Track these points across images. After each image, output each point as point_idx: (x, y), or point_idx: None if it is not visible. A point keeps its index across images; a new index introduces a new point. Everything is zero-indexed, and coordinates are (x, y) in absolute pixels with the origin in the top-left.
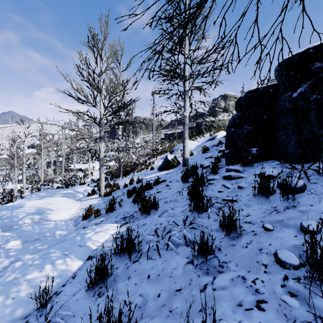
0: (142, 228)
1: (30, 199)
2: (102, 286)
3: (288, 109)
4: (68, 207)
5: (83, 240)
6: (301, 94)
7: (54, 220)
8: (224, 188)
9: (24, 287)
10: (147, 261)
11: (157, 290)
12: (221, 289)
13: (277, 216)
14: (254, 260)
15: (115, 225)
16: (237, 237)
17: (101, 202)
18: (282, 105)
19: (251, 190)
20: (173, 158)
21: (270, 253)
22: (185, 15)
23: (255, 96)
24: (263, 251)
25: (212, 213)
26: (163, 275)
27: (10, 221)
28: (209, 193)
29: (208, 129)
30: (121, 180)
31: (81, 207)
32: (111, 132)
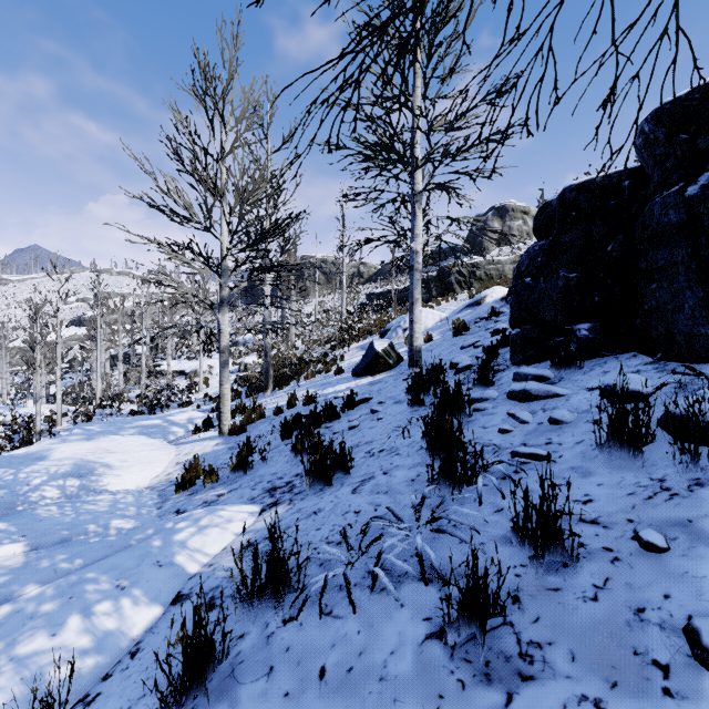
0: (311, 521)
1: (66, 438)
2: (198, 692)
3: (675, 227)
4: (148, 460)
5: (166, 550)
6: None
7: (113, 490)
8: (513, 422)
9: (5, 680)
10: (320, 622)
11: None
12: None
13: (673, 506)
14: (623, 644)
15: (248, 510)
16: (565, 566)
17: (222, 449)
18: (658, 216)
19: (592, 431)
20: (387, 348)
21: (672, 624)
22: None
23: (584, 199)
24: (649, 617)
25: (489, 490)
26: (361, 671)
27: (11, 493)
28: (475, 434)
29: (465, 284)
30: (270, 397)
31: (176, 460)
32: (247, 290)
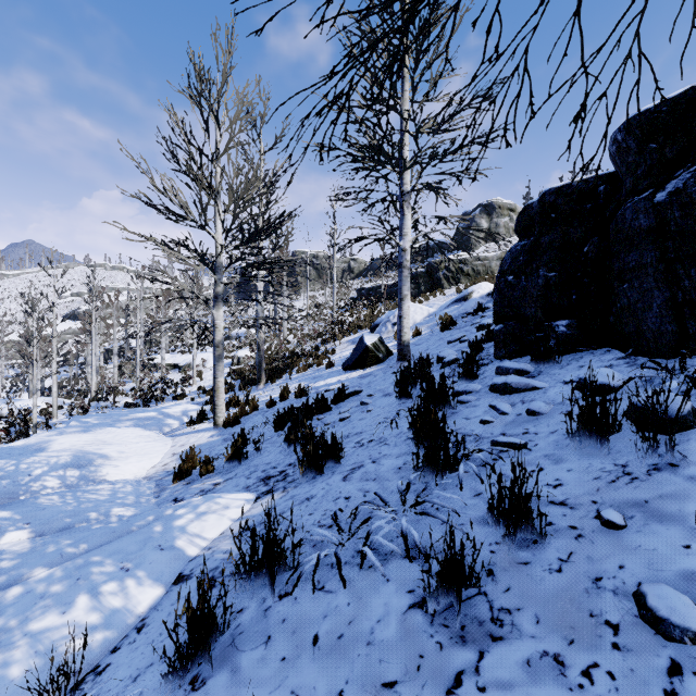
0: (304, 507)
1: (63, 431)
2: (202, 660)
3: (644, 231)
4: (144, 451)
5: (167, 535)
6: (676, 194)
7: (111, 480)
8: (494, 414)
9: (21, 653)
10: (313, 596)
11: (335, 682)
12: (500, 690)
13: (633, 489)
14: (582, 608)
15: (243, 497)
16: (535, 543)
17: (217, 440)
18: (629, 220)
19: (563, 421)
20: (376, 343)
21: (624, 590)
22: (405, 5)
23: (563, 202)
24: (605, 585)
25: (469, 476)
26: (351, 637)
27: (14, 483)
28: (459, 425)
29: (453, 279)
30: (262, 390)
31: (172, 451)
32: (241, 286)
